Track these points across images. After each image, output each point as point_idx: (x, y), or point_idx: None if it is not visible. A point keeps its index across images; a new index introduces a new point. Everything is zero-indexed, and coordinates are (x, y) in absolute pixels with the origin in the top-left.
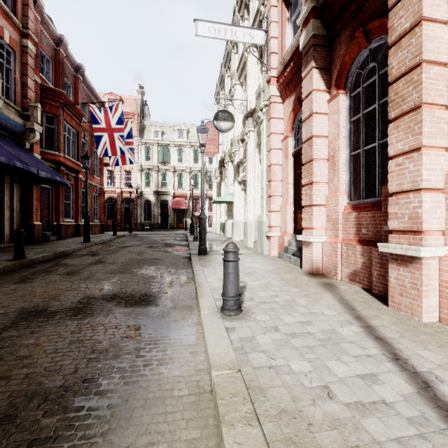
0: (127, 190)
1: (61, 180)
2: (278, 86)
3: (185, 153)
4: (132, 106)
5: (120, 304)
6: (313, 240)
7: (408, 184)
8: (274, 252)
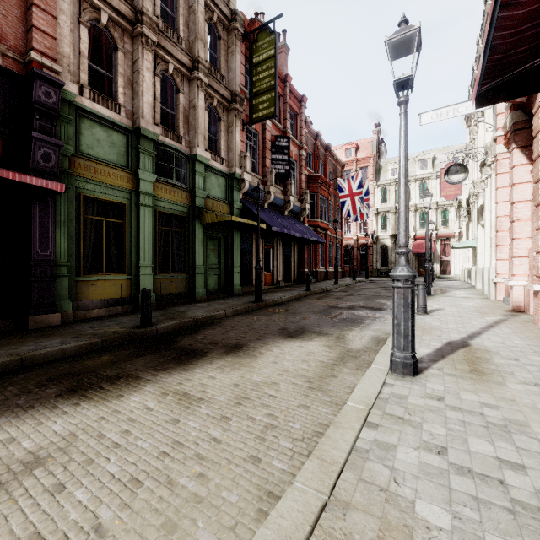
0: (363, 236)
1: (322, 240)
2: (504, 144)
3: (429, 187)
4: (368, 149)
5: (367, 309)
6: (512, 284)
7: (536, 248)
8: (501, 297)
